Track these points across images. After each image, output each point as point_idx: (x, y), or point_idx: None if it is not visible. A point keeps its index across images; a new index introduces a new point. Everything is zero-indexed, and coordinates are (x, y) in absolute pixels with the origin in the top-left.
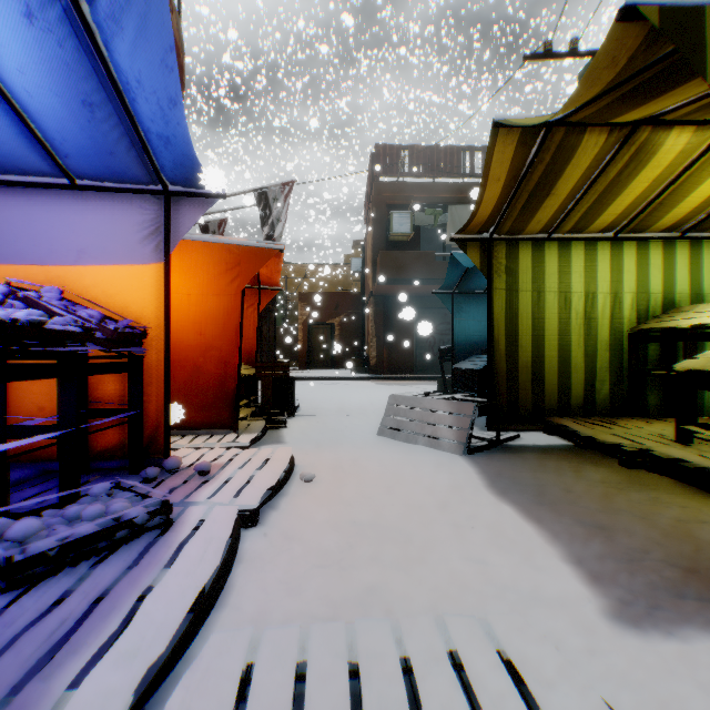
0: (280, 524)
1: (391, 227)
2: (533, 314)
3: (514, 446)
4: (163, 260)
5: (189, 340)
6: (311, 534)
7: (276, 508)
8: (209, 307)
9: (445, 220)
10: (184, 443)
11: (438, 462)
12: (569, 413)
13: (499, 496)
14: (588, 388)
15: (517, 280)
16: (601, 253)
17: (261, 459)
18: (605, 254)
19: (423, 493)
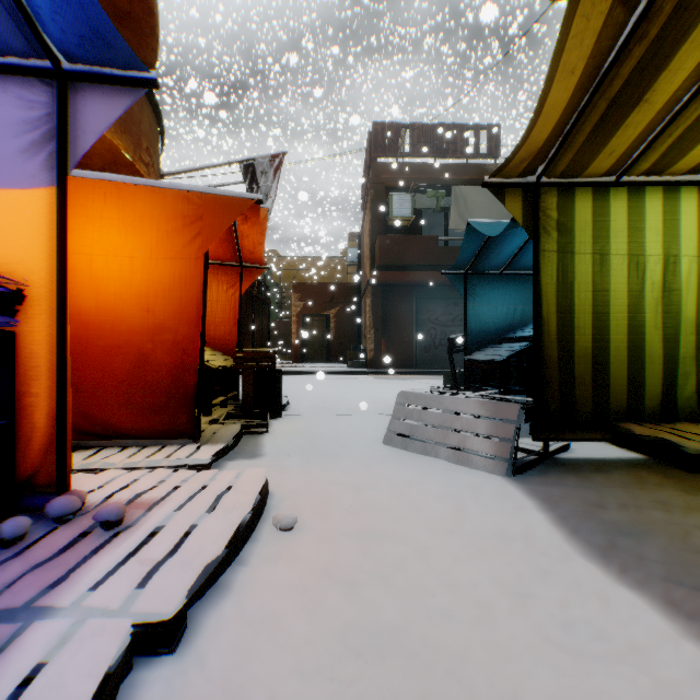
0: (220, 644)
1: (390, 211)
2: (593, 284)
3: (569, 461)
4: (58, 182)
5: (132, 318)
6: (275, 683)
7: (224, 595)
8: (159, 275)
9: (448, 203)
10: (119, 459)
11: (476, 488)
12: (642, 416)
13: (600, 563)
14: (667, 384)
15: (572, 239)
16: (685, 203)
17: (216, 492)
18: (690, 204)
19: (471, 555)
